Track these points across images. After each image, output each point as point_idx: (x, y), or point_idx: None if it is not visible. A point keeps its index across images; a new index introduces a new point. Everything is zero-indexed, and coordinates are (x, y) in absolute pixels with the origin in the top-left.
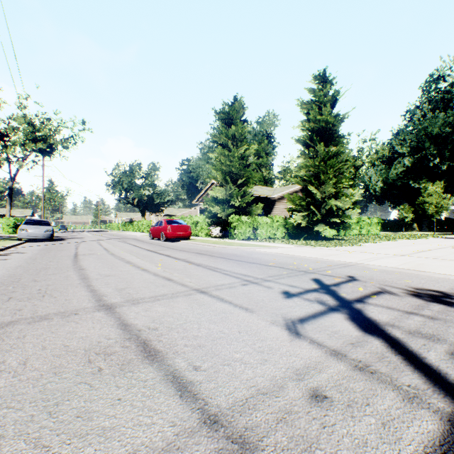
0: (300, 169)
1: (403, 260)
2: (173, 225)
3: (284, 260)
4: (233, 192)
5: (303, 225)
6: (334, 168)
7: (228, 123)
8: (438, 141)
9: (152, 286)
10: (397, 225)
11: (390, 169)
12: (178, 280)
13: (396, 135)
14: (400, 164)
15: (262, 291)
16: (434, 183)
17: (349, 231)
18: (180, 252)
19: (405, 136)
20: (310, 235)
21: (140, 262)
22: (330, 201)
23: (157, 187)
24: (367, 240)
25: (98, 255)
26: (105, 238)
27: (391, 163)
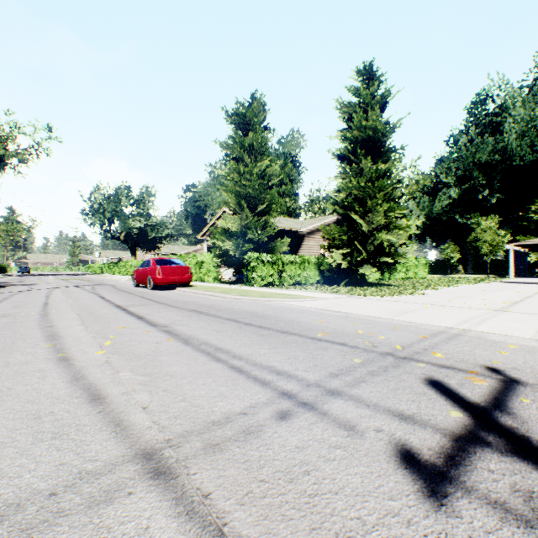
0: (340, 192)
1: (528, 323)
2: (165, 266)
3: (338, 325)
4: (251, 222)
5: (345, 266)
6: (383, 192)
7: (244, 129)
8: (487, 170)
9: (21, 437)
10: (439, 266)
11: (433, 202)
12: (116, 401)
13: (440, 162)
14: (445, 196)
15: (342, 456)
16: (482, 218)
17: (394, 274)
18: (165, 310)
19: (450, 164)
20: (349, 279)
21: (76, 336)
22: (380, 234)
23: (151, 218)
24: (423, 286)
25: (17, 317)
26: (68, 285)
27: (435, 195)
